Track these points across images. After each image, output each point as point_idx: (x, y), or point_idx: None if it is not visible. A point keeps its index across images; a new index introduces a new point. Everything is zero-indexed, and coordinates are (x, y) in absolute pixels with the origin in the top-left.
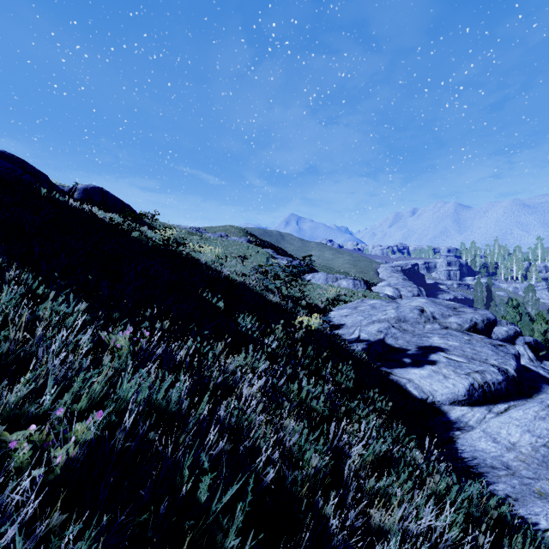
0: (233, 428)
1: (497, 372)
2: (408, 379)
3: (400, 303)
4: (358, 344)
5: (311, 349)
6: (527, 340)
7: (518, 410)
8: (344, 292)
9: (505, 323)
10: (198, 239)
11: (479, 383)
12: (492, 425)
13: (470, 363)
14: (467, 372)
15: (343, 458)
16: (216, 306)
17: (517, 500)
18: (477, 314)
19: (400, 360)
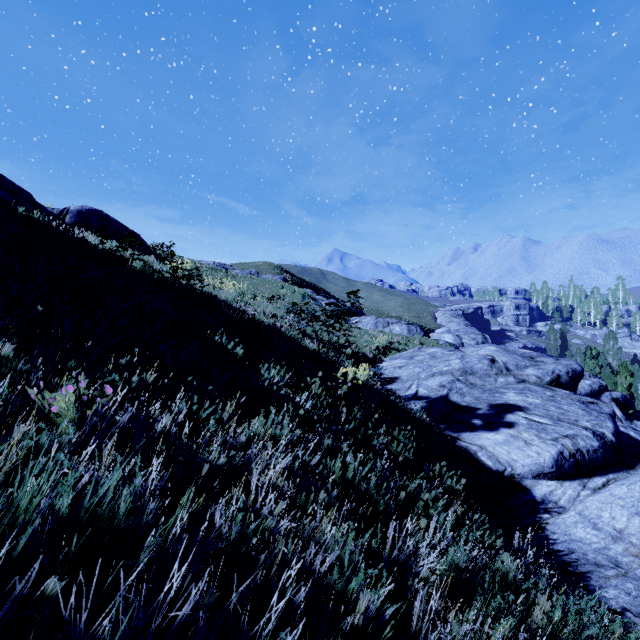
0: (235, 543)
1: (591, 437)
2: (480, 446)
3: (465, 351)
4: (415, 402)
5: (358, 409)
6: (615, 395)
7: (620, 485)
8: (397, 338)
9: (588, 376)
10: (223, 277)
11: (570, 451)
12: (591, 506)
13: (557, 425)
14: (554, 437)
15: (408, 579)
16: (233, 353)
17: (639, 616)
18: (560, 364)
19: (468, 422)
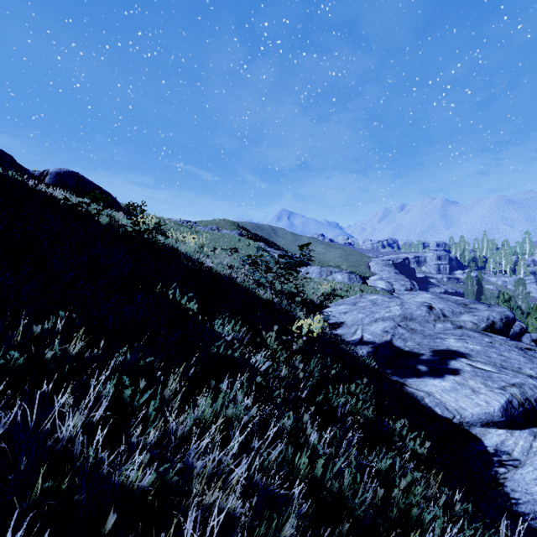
0: None
1: None
2: (427, 392)
3: (402, 298)
4: (362, 347)
5: (313, 362)
6: (534, 337)
7: None
8: (339, 286)
9: None
10: (188, 232)
11: (519, 401)
12: None
13: (502, 373)
14: (501, 386)
15: None
16: (186, 308)
17: None
18: (493, 311)
19: (413, 367)
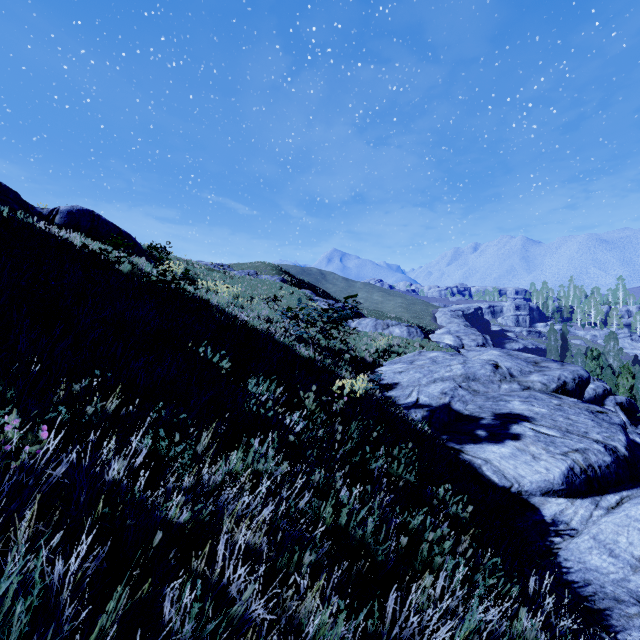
0: None
1: (603, 451)
2: (485, 459)
3: (466, 356)
4: (416, 410)
5: (356, 425)
6: (619, 400)
7: (636, 505)
8: (397, 341)
9: (592, 380)
10: (221, 278)
11: (581, 467)
12: (606, 530)
13: (566, 438)
14: (563, 451)
15: None
16: (218, 367)
17: None
18: (566, 370)
19: (472, 433)
